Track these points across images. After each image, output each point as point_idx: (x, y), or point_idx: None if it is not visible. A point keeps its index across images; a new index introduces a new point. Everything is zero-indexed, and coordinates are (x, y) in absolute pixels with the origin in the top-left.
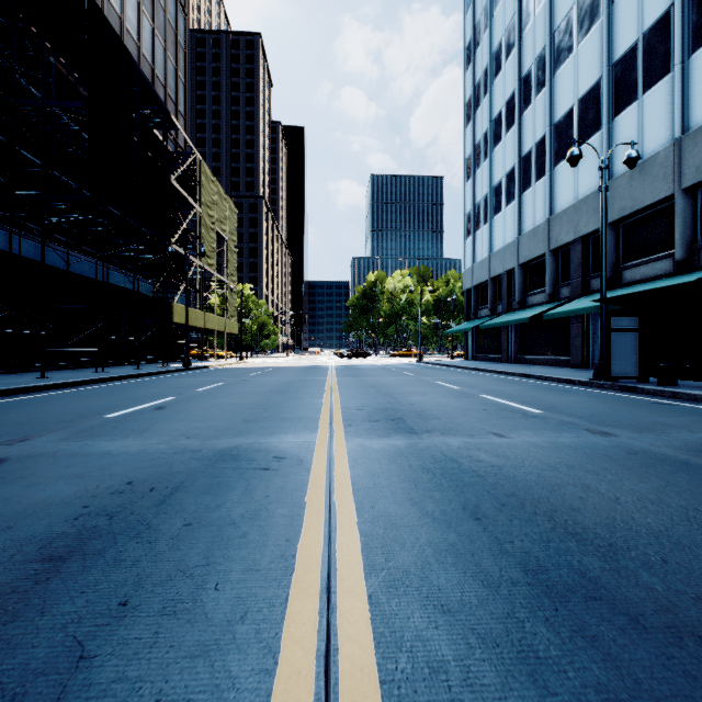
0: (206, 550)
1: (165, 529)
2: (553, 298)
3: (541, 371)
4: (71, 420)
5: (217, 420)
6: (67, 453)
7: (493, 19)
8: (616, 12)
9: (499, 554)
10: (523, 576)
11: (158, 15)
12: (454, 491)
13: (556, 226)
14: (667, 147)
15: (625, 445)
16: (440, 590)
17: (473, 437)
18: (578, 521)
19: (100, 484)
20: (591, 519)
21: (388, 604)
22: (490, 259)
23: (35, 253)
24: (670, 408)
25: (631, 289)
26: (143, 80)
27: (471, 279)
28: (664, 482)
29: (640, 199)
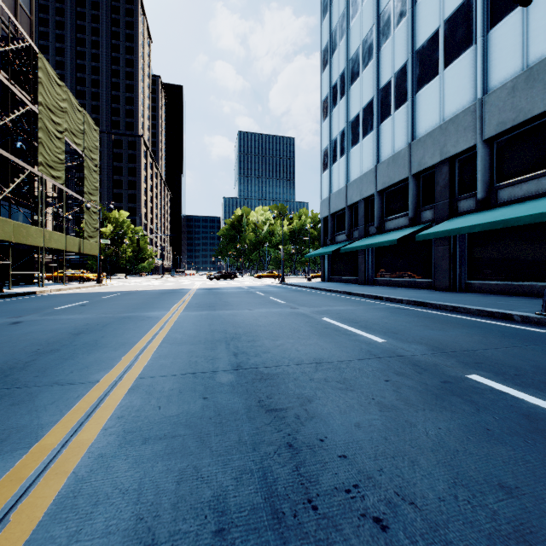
0: None
1: None
2: (414, 222)
3: (423, 296)
4: None
5: None
6: None
7: None
8: None
9: None
10: None
11: None
12: None
13: (419, 150)
14: None
15: None
16: None
17: None
18: None
19: None
20: None
21: None
22: (347, 188)
23: None
24: None
25: (519, 205)
26: None
27: (328, 208)
28: None
29: (526, 109)
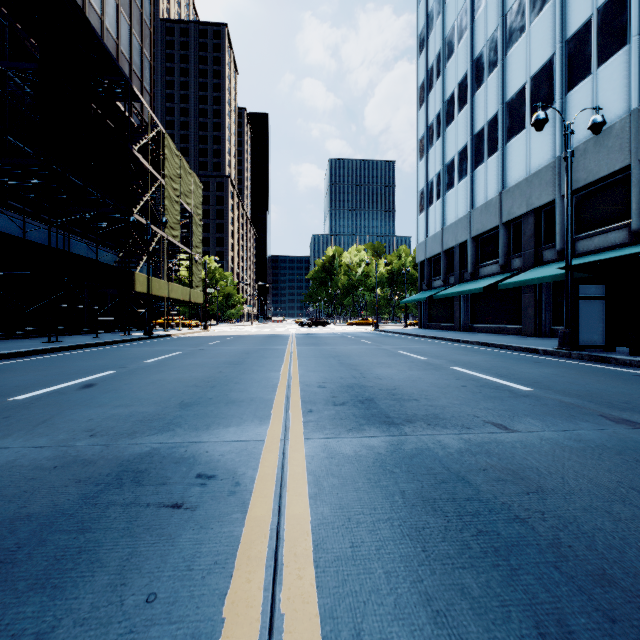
0: None
1: None
2: (505, 269)
3: (497, 339)
4: None
5: (147, 404)
6: None
7: (445, 5)
8: None
9: None
10: None
11: None
12: (498, 570)
13: (508, 200)
14: (623, 118)
15: None
16: None
17: (470, 430)
18: None
19: None
20: None
21: None
22: (443, 233)
23: None
24: None
25: (586, 258)
26: (102, 48)
27: (424, 252)
28: None
29: (594, 170)
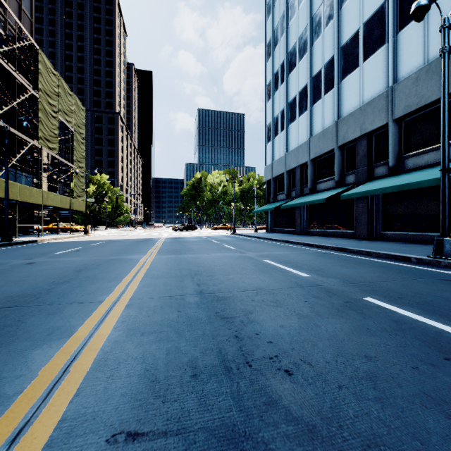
0: None
1: None
2: (340, 184)
3: (345, 243)
4: None
5: None
6: None
7: None
8: None
9: None
10: None
11: None
12: None
13: (344, 127)
14: None
15: None
16: None
17: None
18: None
19: None
20: None
21: None
22: (286, 157)
23: None
24: None
25: (421, 172)
26: None
27: (271, 172)
28: None
29: (426, 95)
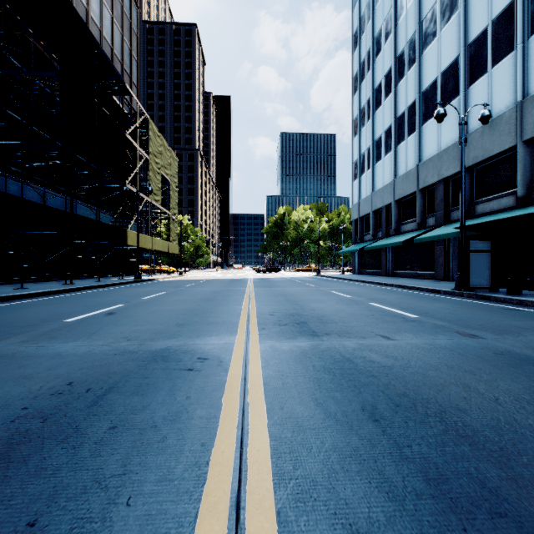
0: (125, 456)
1: (91, 432)
2: (421, 227)
3: (412, 283)
4: (36, 324)
5: (155, 324)
6: (23, 354)
7: (374, 12)
8: (471, 4)
9: (400, 460)
10: (426, 486)
11: (116, 8)
12: (353, 392)
13: (424, 171)
14: (511, 109)
15: (492, 347)
16: (347, 505)
17: (364, 339)
18: (467, 423)
19: (44, 385)
20: (478, 420)
21: (297, 524)
22: (372, 196)
23: (18, 191)
24: (520, 313)
25: (482, 219)
26: (103, 56)
27: (357, 211)
28: (533, 381)
29: (489, 149)
